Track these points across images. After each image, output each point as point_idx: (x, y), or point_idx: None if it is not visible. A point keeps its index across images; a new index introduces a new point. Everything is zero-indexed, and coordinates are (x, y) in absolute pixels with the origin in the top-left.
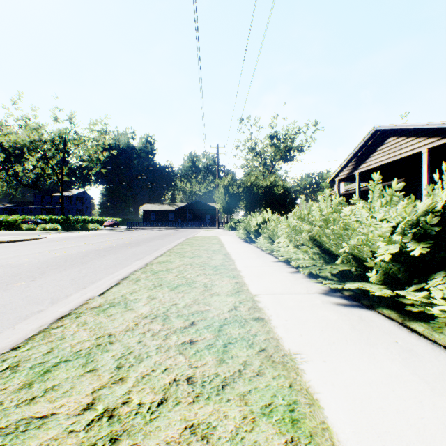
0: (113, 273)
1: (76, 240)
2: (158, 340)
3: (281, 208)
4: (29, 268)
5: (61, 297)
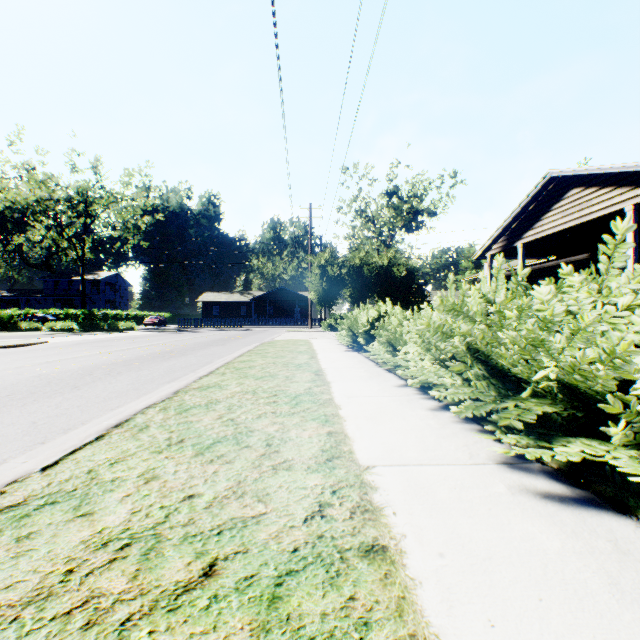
0: (114, 409)
1: (90, 347)
2: None
3: (404, 298)
4: None
5: None
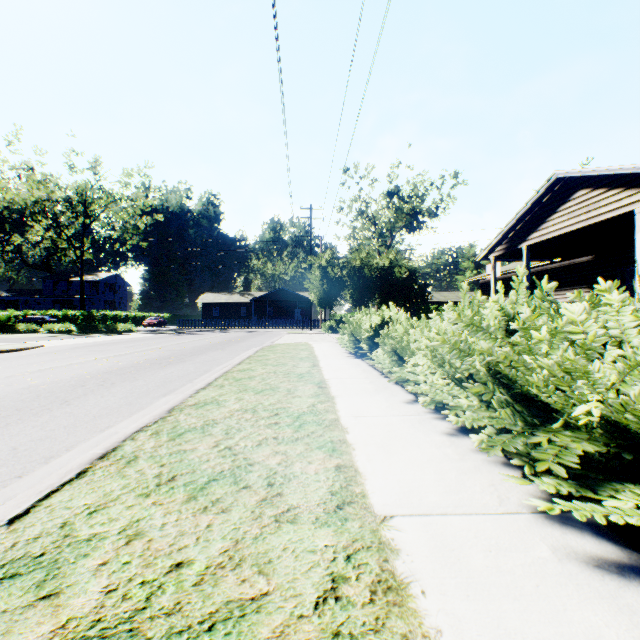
0: (103, 430)
1: (86, 352)
2: None
3: (405, 300)
4: None
5: None
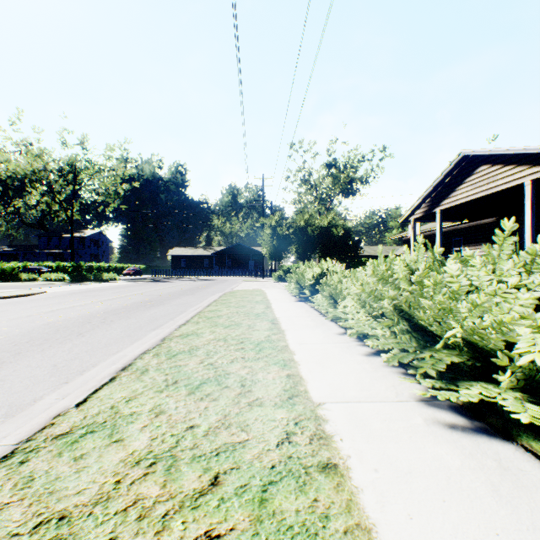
0: (115, 353)
1: (82, 296)
2: (146, 534)
3: (341, 254)
4: (1, 344)
5: (24, 404)
